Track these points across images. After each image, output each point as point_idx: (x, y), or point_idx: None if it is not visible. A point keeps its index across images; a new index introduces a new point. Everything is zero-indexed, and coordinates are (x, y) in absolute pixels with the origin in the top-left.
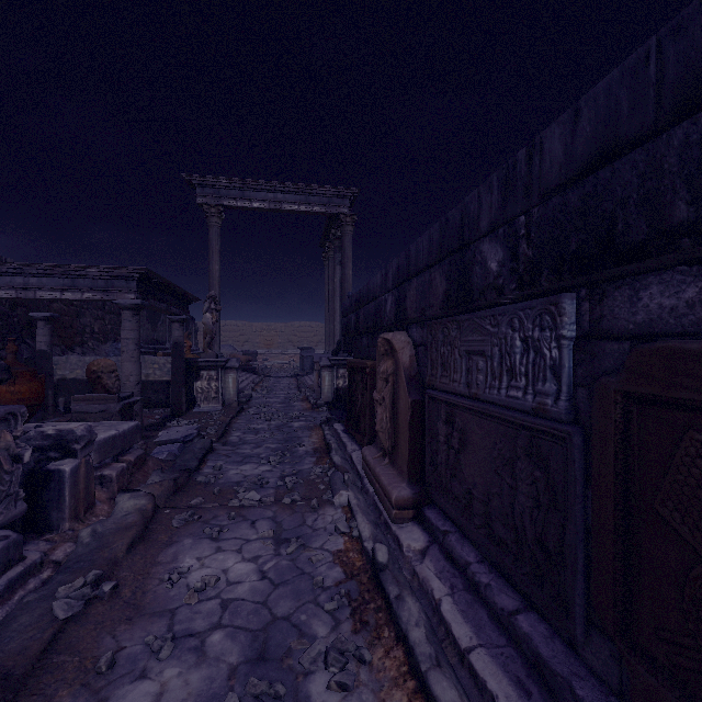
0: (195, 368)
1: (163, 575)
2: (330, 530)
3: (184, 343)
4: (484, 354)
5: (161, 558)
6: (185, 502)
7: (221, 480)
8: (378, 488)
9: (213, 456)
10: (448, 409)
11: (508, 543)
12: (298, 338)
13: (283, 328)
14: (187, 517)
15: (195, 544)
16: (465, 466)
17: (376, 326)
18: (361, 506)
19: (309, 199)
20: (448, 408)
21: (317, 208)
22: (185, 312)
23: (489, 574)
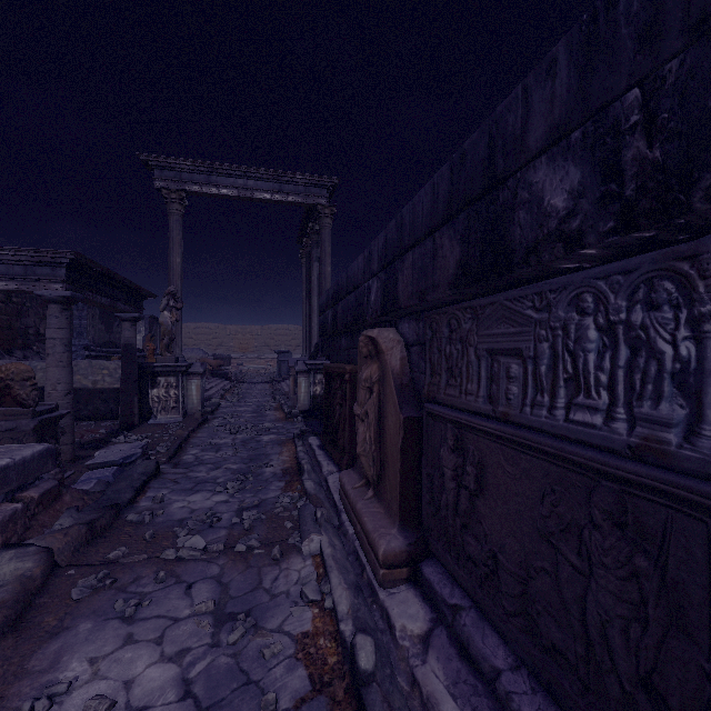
0: (151, 373)
1: (25, 700)
2: (295, 596)
3: (146, 347)
4: (520, 354)
5: (34, 663)
6: (102, 555)
7: (159, 518)
8: (360, 531)
9: (157, 483)
10: (456, 432)
11: (569, 658)
12: (276, 341)
13: (259, 331)
14: (94, 582)
15: (95, 631)
16: (485, 516)
17: (357, 321)
18: (337, 557)
19: (284, 187)
20: (456, 430)
21: (292, 198)
22: (138, 309)
23: (533, 695)
